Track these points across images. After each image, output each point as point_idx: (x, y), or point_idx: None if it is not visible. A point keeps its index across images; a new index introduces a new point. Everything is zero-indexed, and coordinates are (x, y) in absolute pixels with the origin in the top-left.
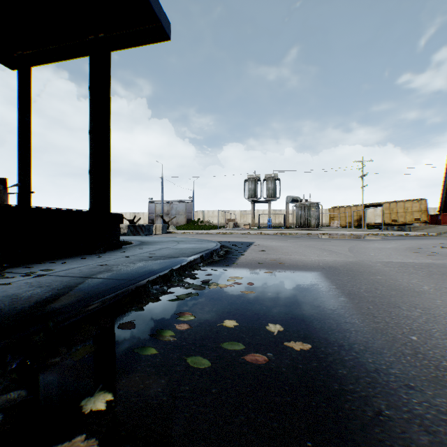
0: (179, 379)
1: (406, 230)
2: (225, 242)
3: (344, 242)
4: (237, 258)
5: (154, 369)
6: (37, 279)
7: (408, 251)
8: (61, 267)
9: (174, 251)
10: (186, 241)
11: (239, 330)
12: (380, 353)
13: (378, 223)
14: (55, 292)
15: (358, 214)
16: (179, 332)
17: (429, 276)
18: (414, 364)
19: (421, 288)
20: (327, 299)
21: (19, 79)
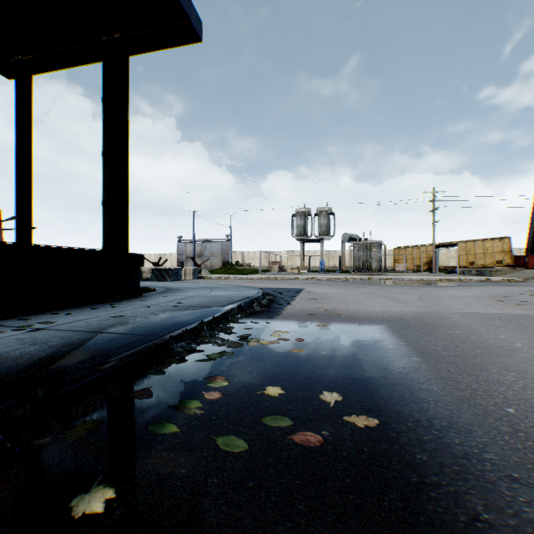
0: (206, 468)
1: (487, 275)
2: (269, 288)
3: (413, 288)
4: (283, 308)
5: (172, 453)
6: (32, 333)
7: (491, 299)
8: (65, 319)
9: (207, 299)
10: (222, 287)
11: (286, 400)
12: (469, 430)
13: (453, 267)
14: (52, 350)
15: (428, 256)
16: (209, 402)
17: (520, 331)
18: (515, 447)
19: (512, 346)
20: (395, 360)
21: (17, 90)
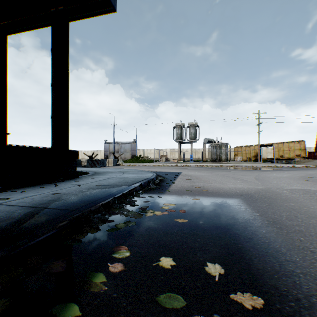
0: None
1: (292, 163)
2: (160, 172)
3: (249, 172)
4: (169, 185)
5: None
6: None
7: (301, 179)
8: (18, 195)
9: (119, 180)
10: (130, 171)
11: (177, 272)
12: None
13: (270, 158)
14: None
15: (255, 152)
16: (112, 275)
17: None
18: None
19: None
20: (256, 229)
21: None
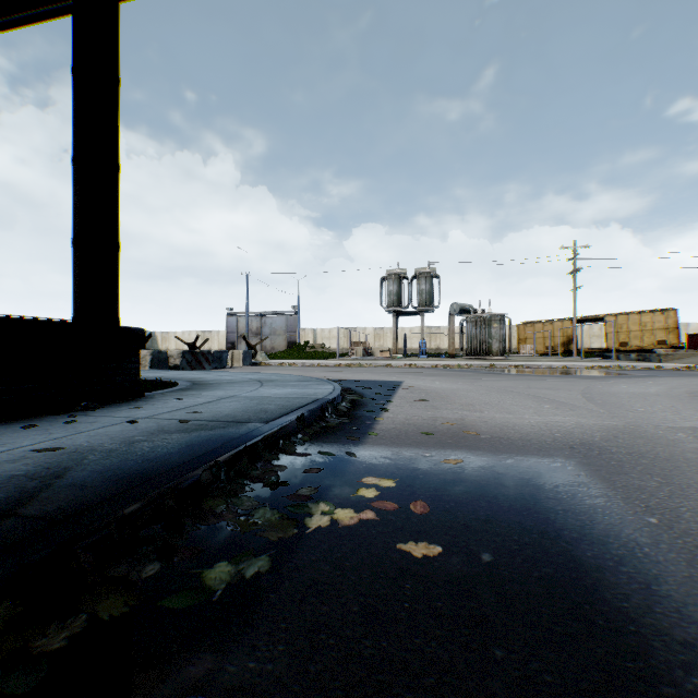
0: None
1: (653, 360)
2: (351, 381)
3: (562, 381)
4: (376, 418)
5: None
6: None
7: None
8: None
9: (247, 404)
10: (279, 381)
11: None
12: None
13: (598, 349)
14: None
15: (565, 334)
16: None
17: None
18: None
19: None
20: (683, 591)
21: None
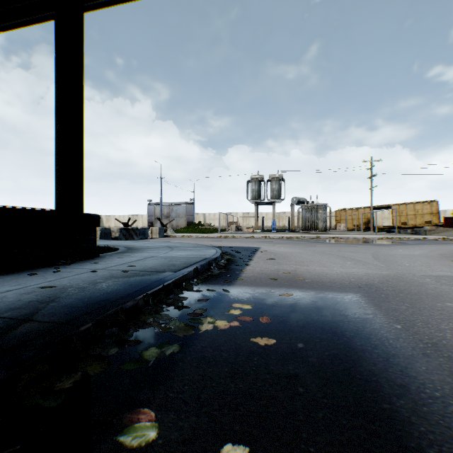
0: None
1: (422, 234)
2: (227, 247)
3: (361, 247)
4: (242, 269)
5: None
6: None
7: (445, 259)
8: None
9: (162, 261)
10: (182, 247)
11: None
12: None
13: (387, 226)
14: None
15: (366, 217)
16: None
17: None
18: None
19: None
20: (406, 361)
21: None
